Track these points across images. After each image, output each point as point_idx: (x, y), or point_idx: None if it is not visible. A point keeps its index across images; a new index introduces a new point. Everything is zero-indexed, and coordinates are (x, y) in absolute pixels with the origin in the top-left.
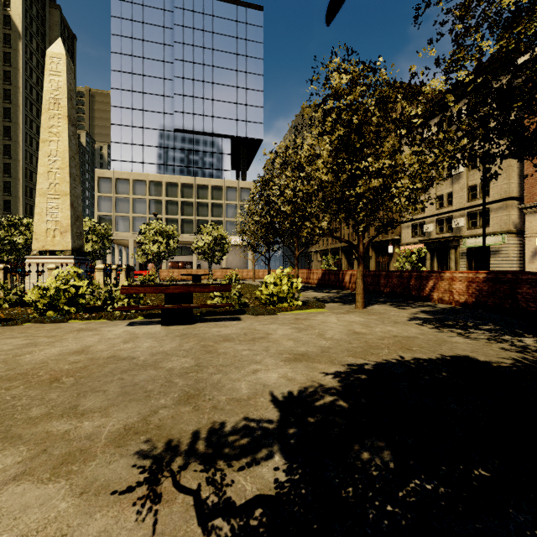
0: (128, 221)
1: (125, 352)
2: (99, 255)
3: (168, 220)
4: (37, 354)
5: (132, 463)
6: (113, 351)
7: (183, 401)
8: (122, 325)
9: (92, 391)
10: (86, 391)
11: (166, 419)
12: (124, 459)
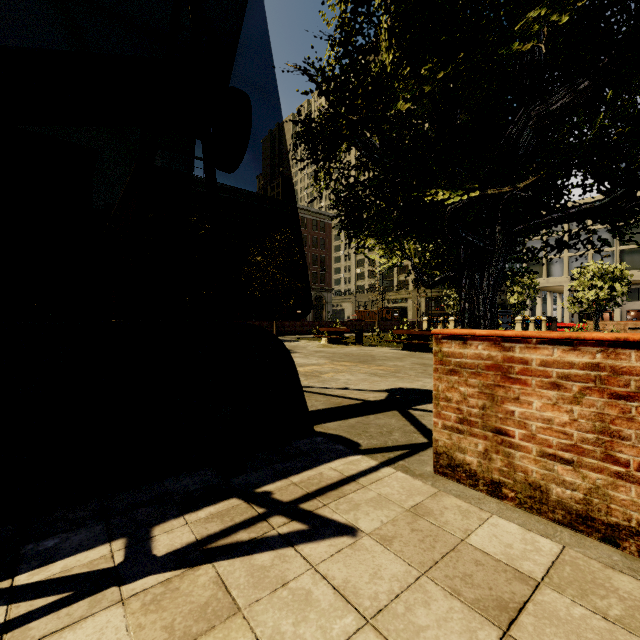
0: (562, 262)
1: None
2: (524, 306)
3: (623, 252)
4: None
5: None
6: None
7: None
8: None
9: None
10: None
11: None
12: None
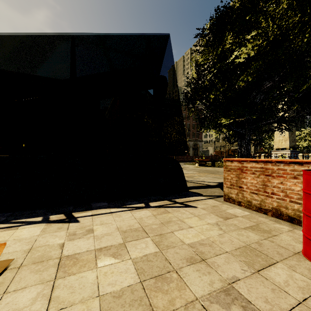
0: None
1: None
2: None
3: None
4: None
5: None
6: None
7: None
8: None
9: None
10: None
11: None
12: None
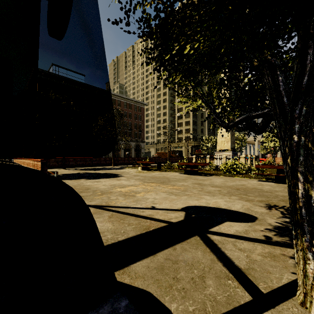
0: None
1: (258, 188)
2: (239, 150)
3: None
4: (229, 183)
5: (264, 204)
6: (254, 187)
7: (281, 201)
8: (255, 180)
9: (250, 193)
10: (248, 193)
11: (274, 202)
12: (262, 203)
